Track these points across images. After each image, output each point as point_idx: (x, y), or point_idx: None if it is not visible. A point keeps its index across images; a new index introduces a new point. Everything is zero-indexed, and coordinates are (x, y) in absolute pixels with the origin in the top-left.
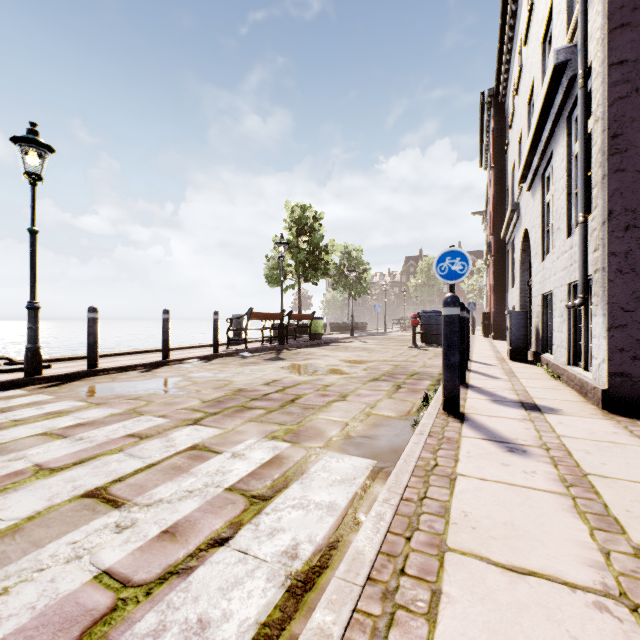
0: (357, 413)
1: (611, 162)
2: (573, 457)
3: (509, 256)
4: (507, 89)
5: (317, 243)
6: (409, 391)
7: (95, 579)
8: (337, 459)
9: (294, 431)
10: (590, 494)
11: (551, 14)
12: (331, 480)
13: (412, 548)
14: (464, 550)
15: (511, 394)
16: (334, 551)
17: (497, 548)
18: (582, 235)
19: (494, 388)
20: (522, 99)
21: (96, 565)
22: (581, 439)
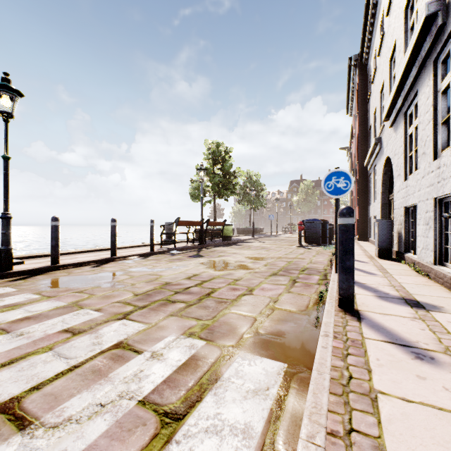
0: (263, 307)
1: None
2: None
3: (371, 178)
4: (369, 54)
5: (227, 170)
6: (303, 285)
7: None
8: (249, 361)
9: (209, 327)
10: None
11: None
12: (245, 390)
13: None
14: None
15: (392, 290)
16: None
17: None
18: None
19: (375, 284)
20: (384, 58)
21: None
22: None
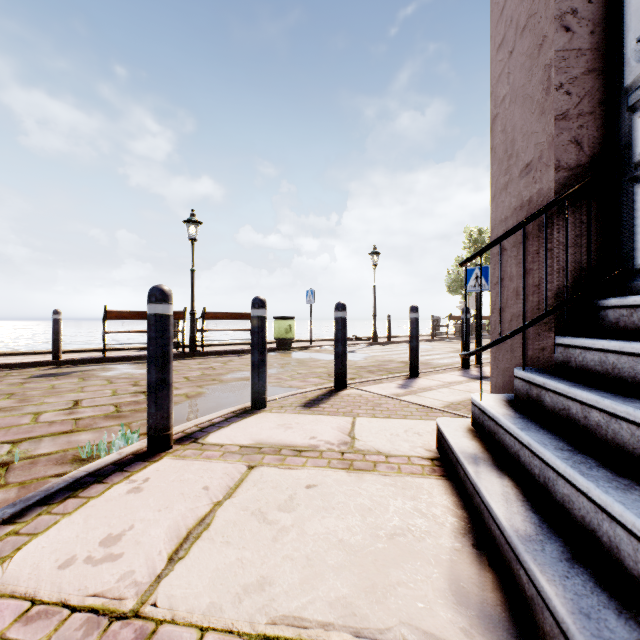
0: None
1: None
2: None
3: None
4: None
5: None
6: None
7: None
8: None
9: None
10: None
11: None
12: None
13: None
14: None
15: None
16: None
17: None
18: None
19: None
20: None
21: None
22: None
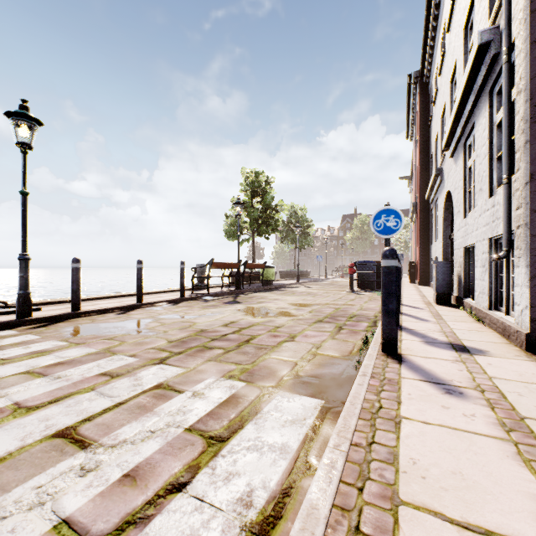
0: (305, 353)
1: (534, 129)
2: (507, 399)
3: (433, 214)
4: (431, 71)
5: (268, 203)
6: (350, 332)
7: (54, 529)
8: (288, 399)
9: (249, 370)
10: (531, 440)
11: (473, 3)
12: (283, 420)
13: (365, 501)
14: (417, 504)
15: (441, 336)
16: (287, 499)
17: (449, 501)
18: (506, 195)
19: (425, 330)
20: (445, 79)
21: (57, 513)
22: (511, 381)
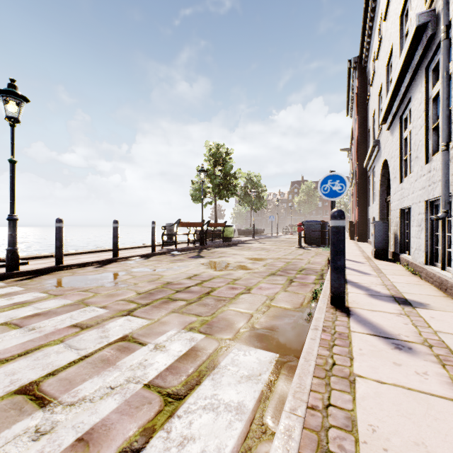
0: (260, 305)
1: None
2: None
3: (370, 180)
4: (368, 57)
5: (228, 171)
6: (300, 285)
7: None
8: (244, 352)
9: (208, 322)
10: None
11: None
12: (239, 376)
13: None
14: None
15: (383, 289)
16: None
17: None
18: (444, 160)
19: (368, 283)
20: (382, 62)
21: None
22: None
